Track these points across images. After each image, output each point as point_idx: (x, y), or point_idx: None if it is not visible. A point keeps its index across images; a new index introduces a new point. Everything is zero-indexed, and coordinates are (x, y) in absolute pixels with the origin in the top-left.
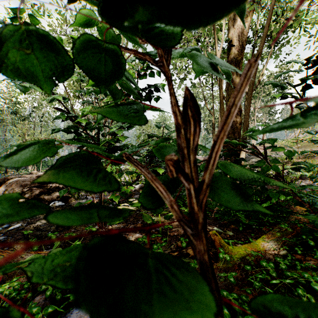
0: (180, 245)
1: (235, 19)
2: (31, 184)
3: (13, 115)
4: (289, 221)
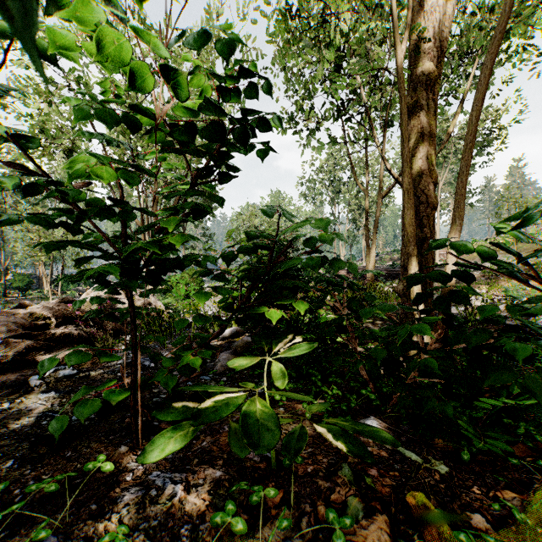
0: (323, 513)
1: None
2: (8, 330)
3: (16, 196)
4: None
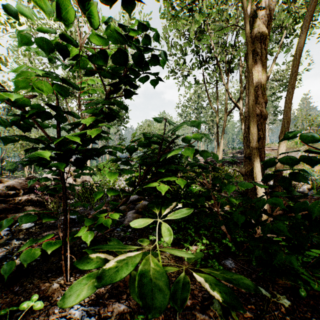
0: None
1: None
2: None
3: None
4: None
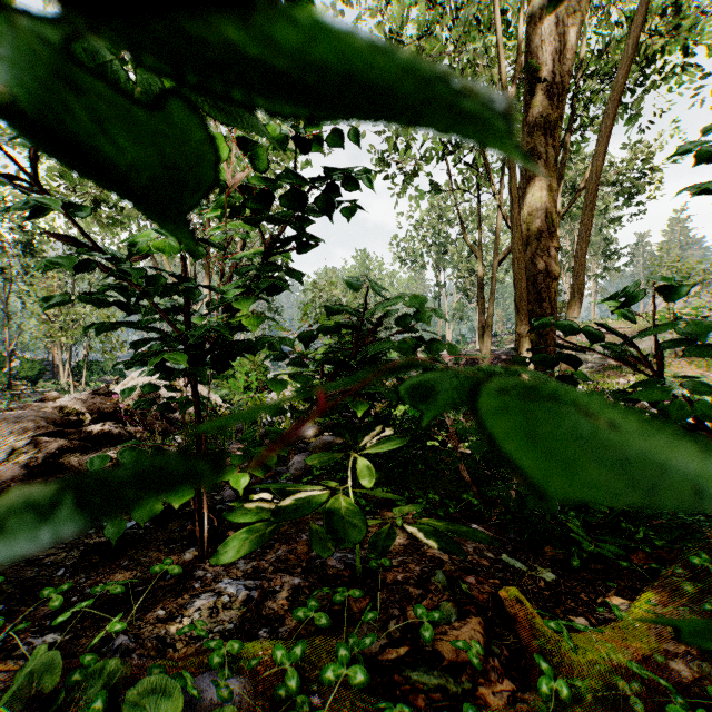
0: (413, 617)
1: (544, 21)
2: (37, 427)
3: (24, 258)
4: (709, 544)
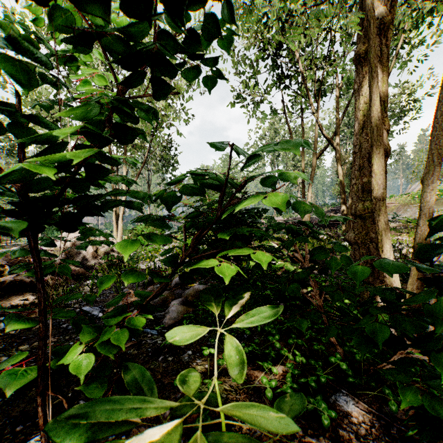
0: None
1: None
2: None
3: (8, 158)
4: None
